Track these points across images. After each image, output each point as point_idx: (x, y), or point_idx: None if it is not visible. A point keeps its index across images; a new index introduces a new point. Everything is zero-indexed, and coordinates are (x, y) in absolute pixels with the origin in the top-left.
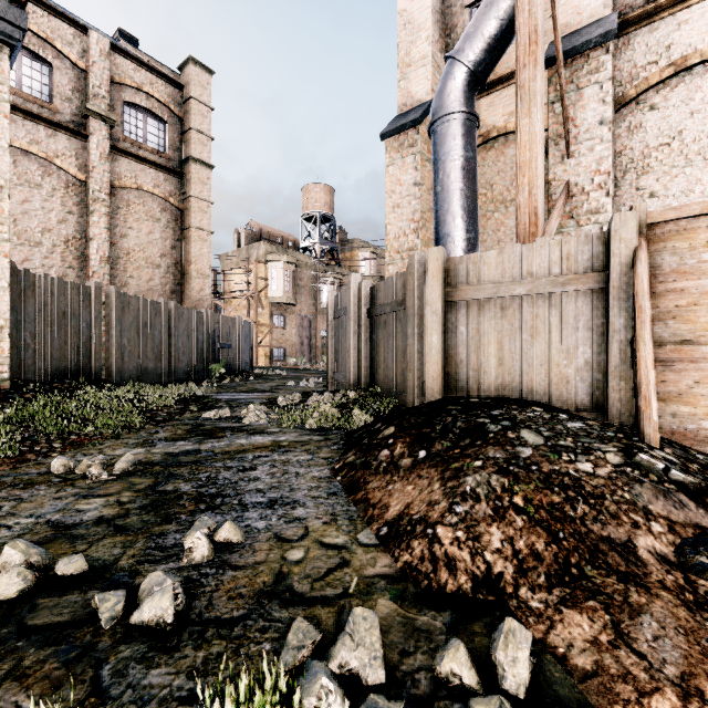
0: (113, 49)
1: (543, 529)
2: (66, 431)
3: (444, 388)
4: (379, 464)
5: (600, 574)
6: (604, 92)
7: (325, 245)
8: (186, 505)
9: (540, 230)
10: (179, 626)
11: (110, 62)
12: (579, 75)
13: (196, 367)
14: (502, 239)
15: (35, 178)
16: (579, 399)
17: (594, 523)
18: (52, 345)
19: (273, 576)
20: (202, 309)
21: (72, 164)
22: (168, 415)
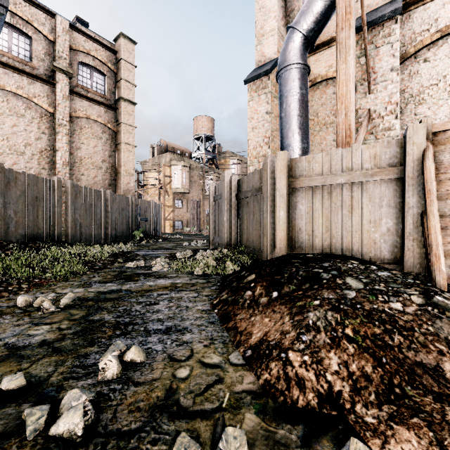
0: (71, 27)
1: (370, 355)
2: (32, 276)
3: (288, 247)
4: (245, 301)
5: (418, 394)
6: (394, 49)
7: (208, 155)
8: (106, 331)
9: (353, 140)
10: (87, 438)
11: (69, 36)
12: (376, 38)
13: (124, 233)
14: (324, 149)
15: (21, 111)
16: (383, 255)
17: (409, 351)
18: (28, 218)
19: (165, 392)
20: (129, 195)
21: (44, 102)
22: (103, 265)
